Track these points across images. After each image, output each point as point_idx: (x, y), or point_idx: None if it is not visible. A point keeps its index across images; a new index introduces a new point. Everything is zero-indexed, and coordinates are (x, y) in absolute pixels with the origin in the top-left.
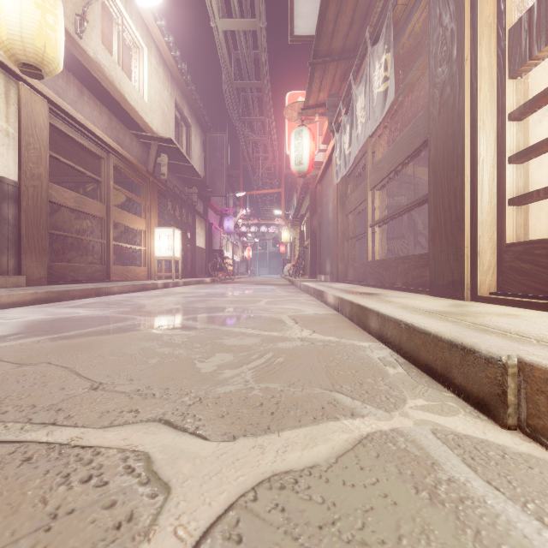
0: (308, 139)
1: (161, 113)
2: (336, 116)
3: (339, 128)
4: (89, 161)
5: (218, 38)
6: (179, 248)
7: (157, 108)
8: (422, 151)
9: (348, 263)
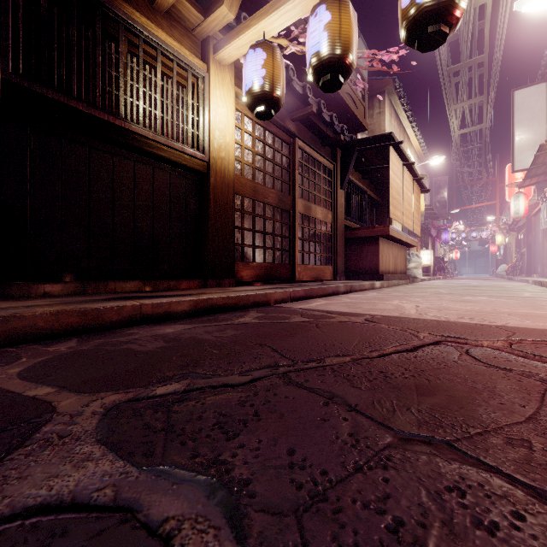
0: (523, 200)
1: None
2: (540, 197)
3: (542, 204)
4: None
5: (454, 138)
6: (432, 260)
7: None
8: None
9: None
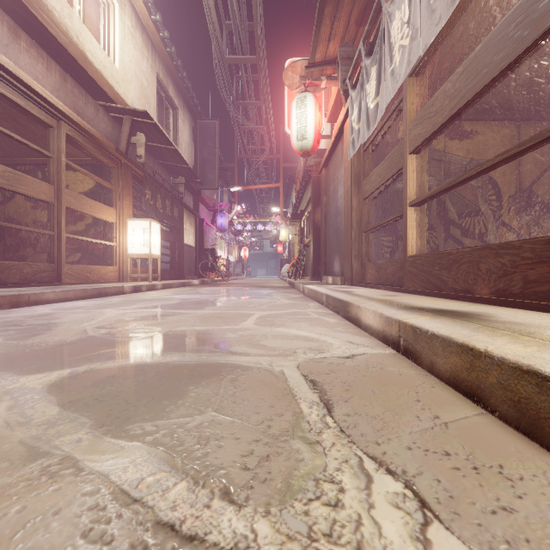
0: (313, 107)
1: (138, 86)
2: (352, 66)
3: (357, 80)
4: (41, 134)
5: None
6: (158, 244)
7: (132, 79)
8: (457, 121)
9: (366, 261)
